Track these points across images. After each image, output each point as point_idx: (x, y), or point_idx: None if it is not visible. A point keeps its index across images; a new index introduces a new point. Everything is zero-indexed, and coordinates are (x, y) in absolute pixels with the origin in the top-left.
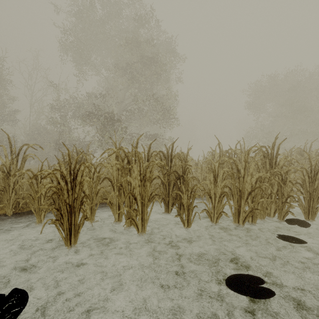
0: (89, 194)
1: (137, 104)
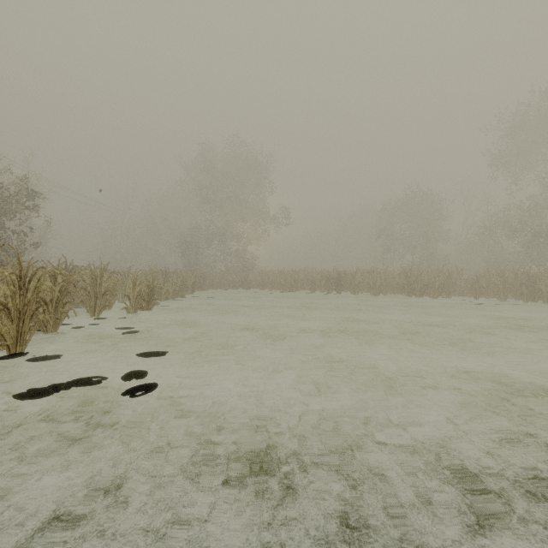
0: (486, 288)
1: None
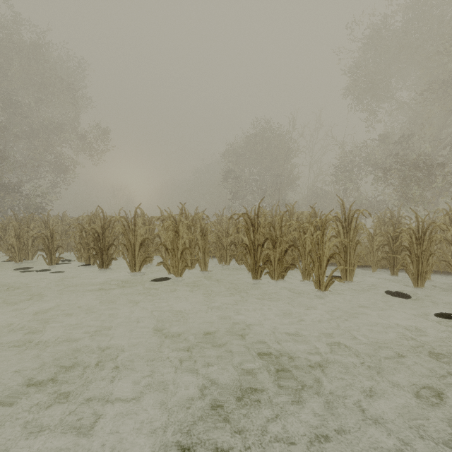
0: None
1: None
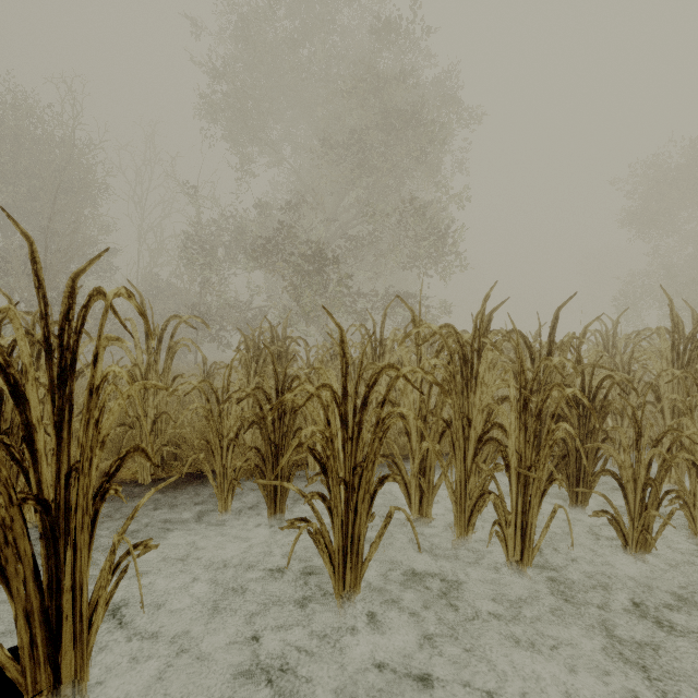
0: None
1: (357, 227)
